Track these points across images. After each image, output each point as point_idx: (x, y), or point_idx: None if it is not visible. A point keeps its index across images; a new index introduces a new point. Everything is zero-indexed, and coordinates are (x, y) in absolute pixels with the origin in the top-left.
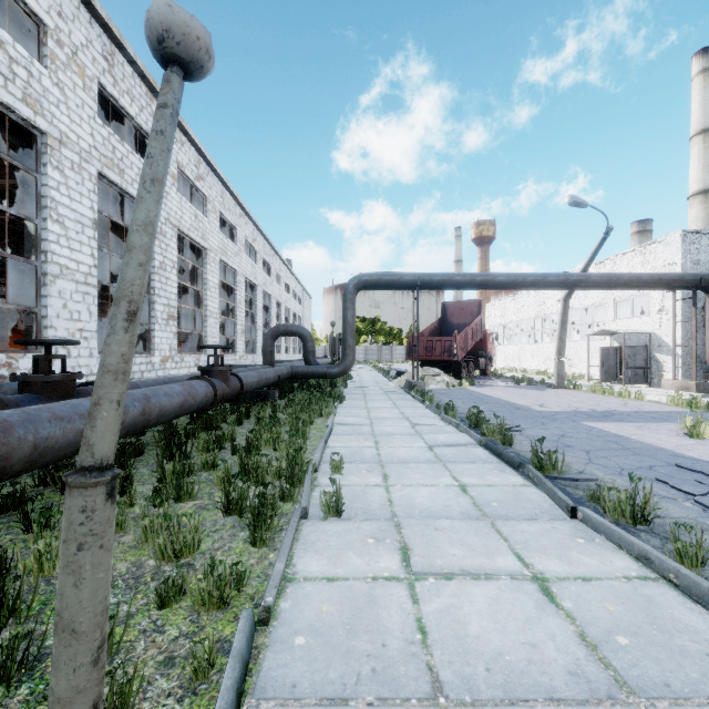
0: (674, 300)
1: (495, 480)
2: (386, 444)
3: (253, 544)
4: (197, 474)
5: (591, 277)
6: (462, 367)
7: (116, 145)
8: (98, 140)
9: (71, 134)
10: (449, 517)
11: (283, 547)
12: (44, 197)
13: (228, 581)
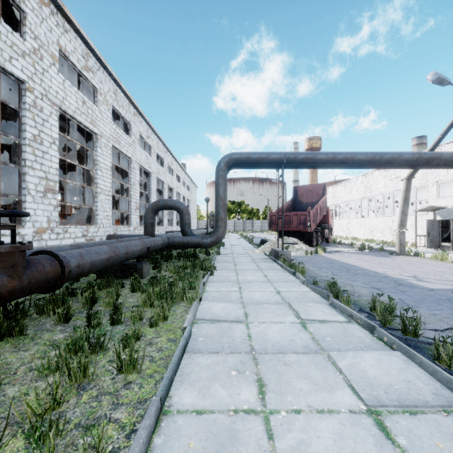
0: None
1: None
2: (280, 397)
3: None
4: None
5: (442, 155)
6: (313, 236)
7: None
8: None
9: None
10: None
11: None
12: None
13: None
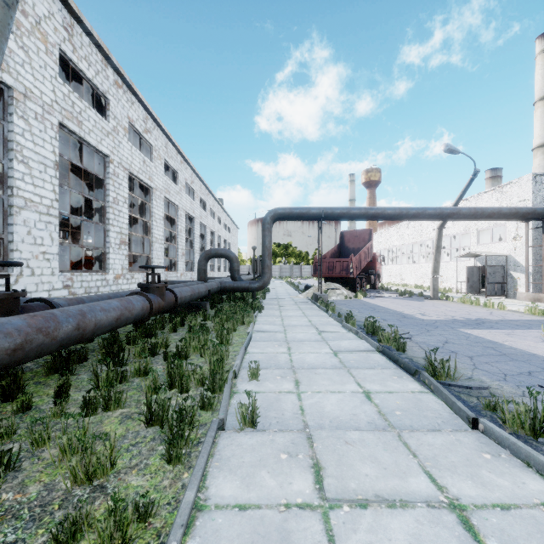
0: (527, 229)
1: (395, 386)
2: (297, 350)
3: (168, 461)
4: (130, 380)
5: (461, 210)
6: (357, 282)
7: (75, 101)
8: (59, 96)
9: (35, 90)
10: (357, 428)
11: (195, 470)
12: (11, 141)
13: (131, 520)
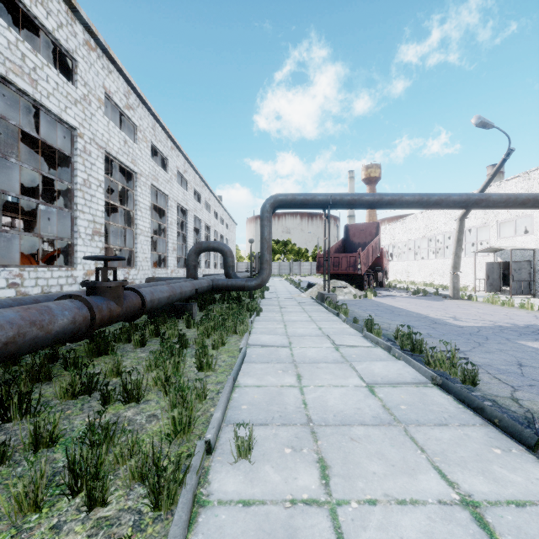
0: None
1: (516, 481)
2: (311, 381)
3: None
4: (16, 460)
5: (491, 196)
6: (364, 279)
7: (27, 53)
8: (0, 41)
9: None
10: None
11: None
12: None
13: None
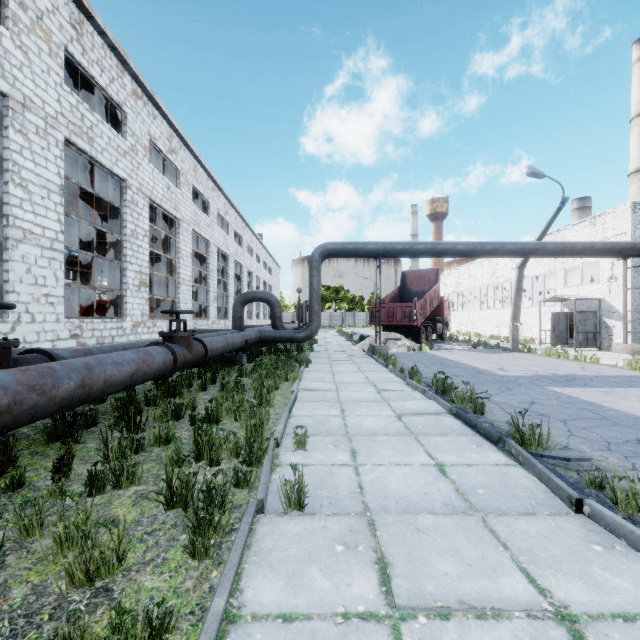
0: (625, 268)
1: (475, 457)
2: (352, 413)
3: (192, 555)
4: (148, 450)
5: (546, 245)
6: (421, 331)
7: (85, 113)
8: (65, 106)
9: (36, 99)
10: (431, 511)
11: (227, 568)
12: (6, 160)
13: (140, 639)
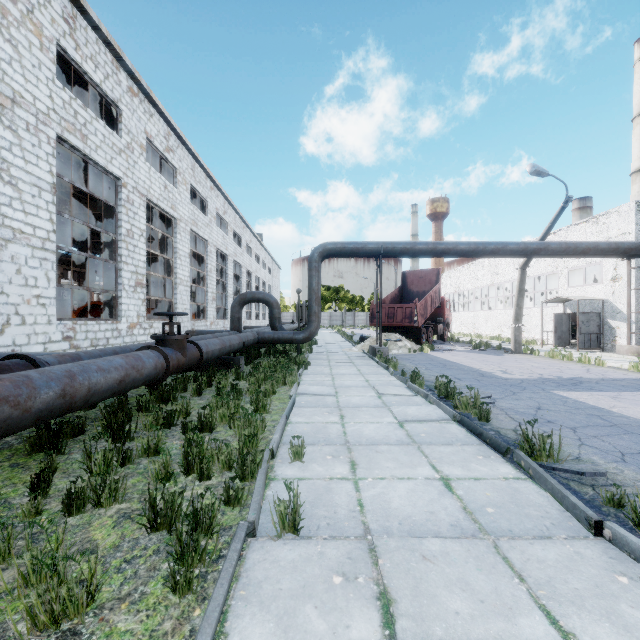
0: (629, 268)
1: (482, 470)
2: (352, 419)
3: (174, 590)
4: (136, 461)
5: (550, 245)
6: (422, 332)
7: (79, 110)
8: (57, 103)
9: (26, 94)
10: (437, 534)
11: (209, 609)
12: None
13: None
